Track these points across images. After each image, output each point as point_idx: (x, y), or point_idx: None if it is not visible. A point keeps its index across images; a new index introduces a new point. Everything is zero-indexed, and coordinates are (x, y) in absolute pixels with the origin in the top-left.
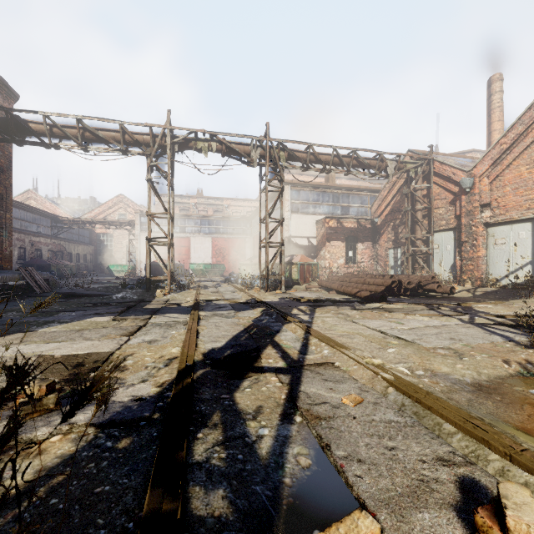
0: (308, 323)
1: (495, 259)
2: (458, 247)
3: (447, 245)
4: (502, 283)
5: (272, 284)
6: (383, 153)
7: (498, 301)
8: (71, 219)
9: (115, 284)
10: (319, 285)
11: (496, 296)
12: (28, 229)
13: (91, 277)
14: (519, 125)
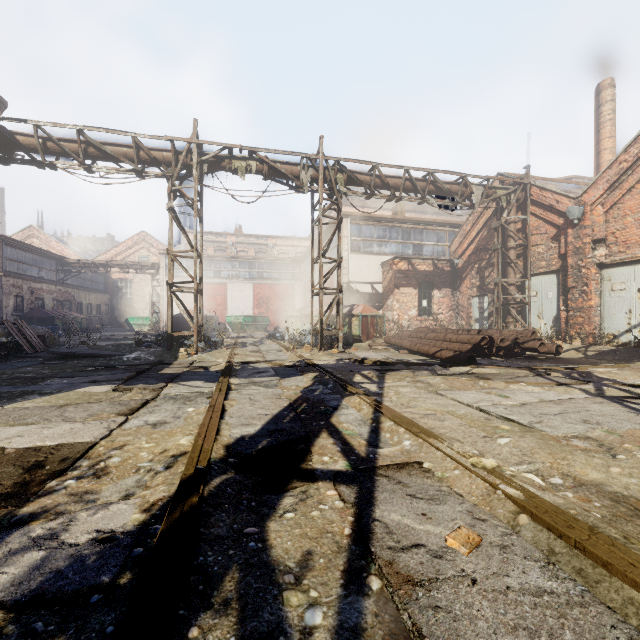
0: (377, 396)
1: (611, 309)
2: (563, 294)
3: (548, 292)
4: (622, 340)
5: (327, 341)
6: (467, 175)
7: (621, 364)
8: (81, 262)
9: (132, 341)
10: (386, 343)
11: (616, 357)
12: (27, 274)
13: (105, 332)
14: None
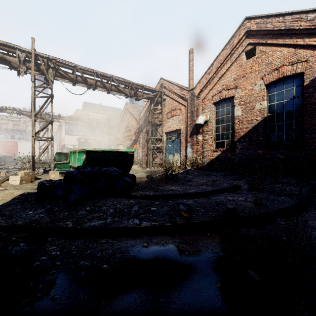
0: None
1: None
2: None
3: None
4: None
5: None
6: (90, 118)
7: None
8: None
9: None
10: None
11: None
12: None
13: None
14: (120, 117)
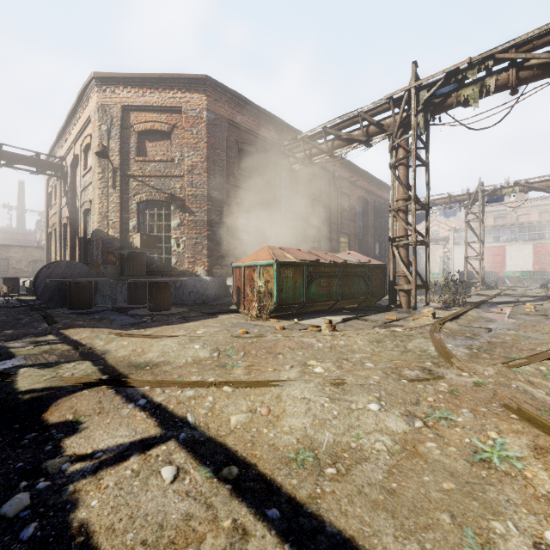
0: None
1: None
2: None
3: None
4: None
5: None
6: None
7: None
8: None
9: None
10: None
11: None
12: None
13: None
14: None
